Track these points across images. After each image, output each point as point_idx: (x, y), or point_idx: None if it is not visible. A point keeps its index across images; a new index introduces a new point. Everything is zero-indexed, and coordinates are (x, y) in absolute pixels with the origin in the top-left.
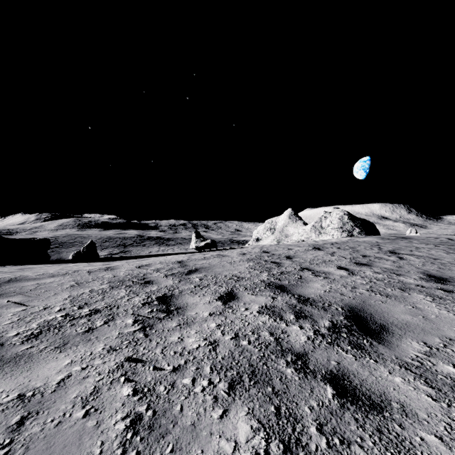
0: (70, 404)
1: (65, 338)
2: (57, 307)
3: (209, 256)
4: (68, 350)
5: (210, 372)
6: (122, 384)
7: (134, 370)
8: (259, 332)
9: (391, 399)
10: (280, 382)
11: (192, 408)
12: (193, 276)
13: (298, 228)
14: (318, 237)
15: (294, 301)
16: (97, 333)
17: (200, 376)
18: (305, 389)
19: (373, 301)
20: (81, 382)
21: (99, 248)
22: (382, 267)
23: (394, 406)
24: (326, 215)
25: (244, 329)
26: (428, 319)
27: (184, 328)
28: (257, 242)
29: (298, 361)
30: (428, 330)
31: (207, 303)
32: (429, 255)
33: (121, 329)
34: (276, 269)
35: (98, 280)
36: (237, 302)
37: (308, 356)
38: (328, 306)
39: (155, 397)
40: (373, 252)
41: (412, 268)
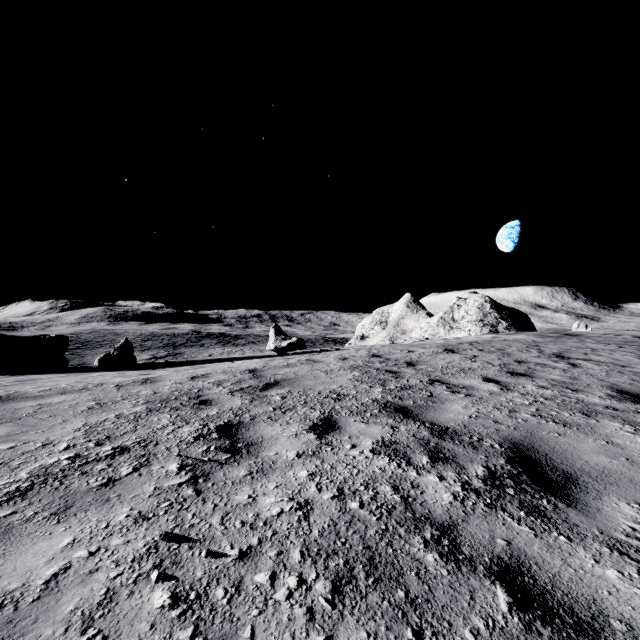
0: (61, 625)
1: (68, 497)
2: (63, 443)
3: (294, 362)
4: (71, 519)
5: (300, 560)
6: (154, 584)
7: (174, 556)
8: (375, 486)
9: (608, 614)
10: (417, 580)
11: (271, 633)
12: (272, 393)
13: (421, 321)
14: (449, 334)
15: (426, 432)
16: (121, 488)
17: (284, 568)
18: (460, 594)
19: (545, 433)
20: (85, 580)
21: (138, 349)
22: (549, 379)
23: (616, 627)
24: (460, 303)
25: (353, 481)
26: (635, 463)
27: (258, 478)
28: (361, 340)
29: (443, 539)
30: (639, 481)
31: (294, 436)
32: (613, 360)
33: (158, 481)
34: (393, 381)
35: (130, 399)
36: (339, 435)
37: (459, 530)
38: (478, 442)
39: (208, 611)
40: (531, 355)
41: (593, 380)
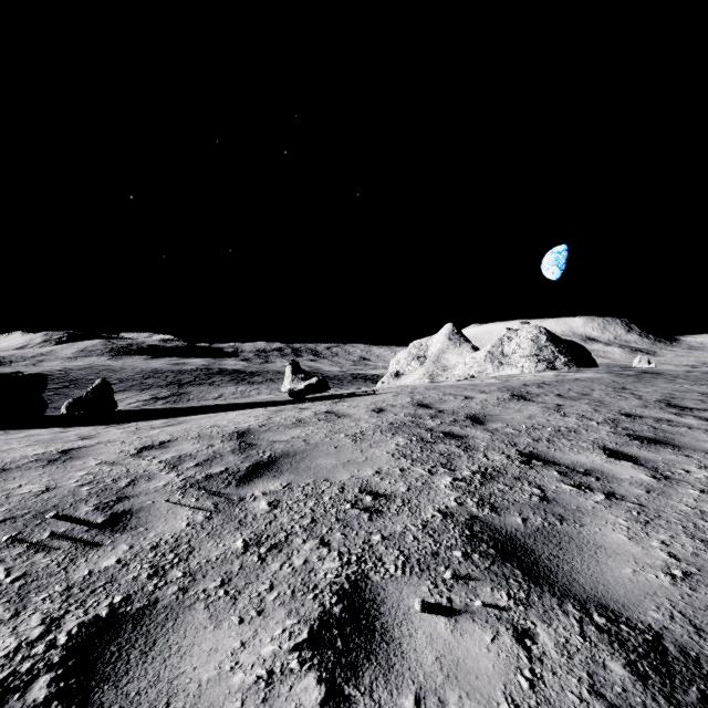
0: None
1: None
2: None
3: (309, 416)
4: None
5: None
6: None
7: None
8: None
9: None
10: None
11: None
12: (256, 491)
13: (465, 356)
14: (498, 371)
15: (617, 665)
16: None
17: None
18: None
19: None
20: None
21: (136, 388)
22: None
23: None
24: (510, 335)
25: None
26: None
27: None
28: (396, 378)
29: None
30: None
31: (260, 690)
32: None
33: None
34: (463, 458)
35: None
36: (387, 682)
37: None
38: None
39: None
40: (634, 404)
41: None
